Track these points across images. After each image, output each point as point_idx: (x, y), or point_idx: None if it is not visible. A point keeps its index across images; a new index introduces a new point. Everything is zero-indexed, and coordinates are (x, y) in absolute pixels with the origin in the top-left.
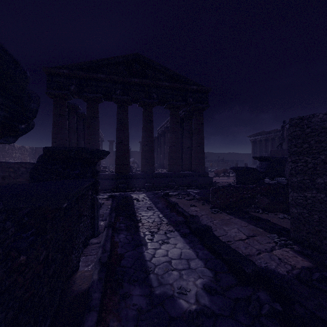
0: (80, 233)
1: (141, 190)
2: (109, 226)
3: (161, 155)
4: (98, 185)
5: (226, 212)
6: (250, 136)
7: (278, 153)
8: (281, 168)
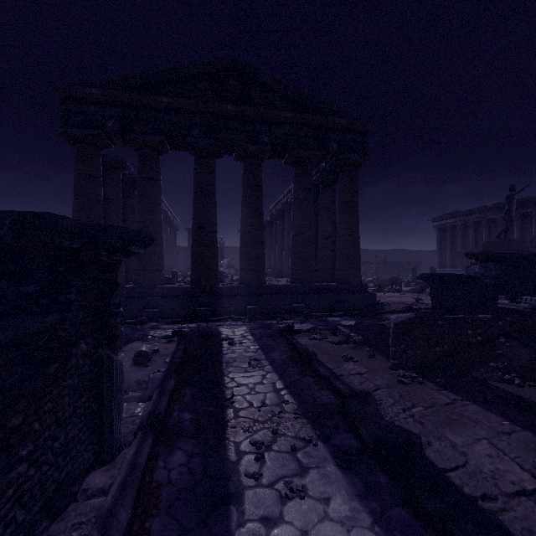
0: (3, 507)
1: (239, 319)
2: (148, 426)
3: (277, 253)
4: (113, 324)
5: (433, 381)
6: (434, 219)
7: (501, 248)
8: (531, 276)
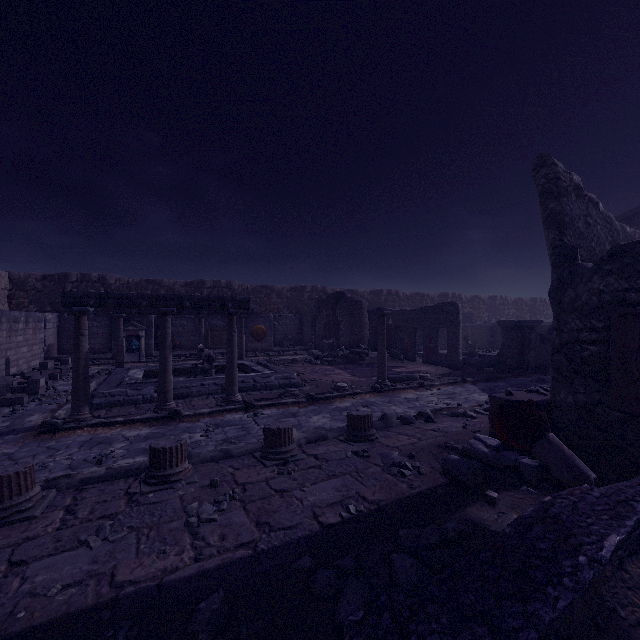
0: None
1: None
2: None
3: None
4: None
5: None
6: None
7: None
8: None
